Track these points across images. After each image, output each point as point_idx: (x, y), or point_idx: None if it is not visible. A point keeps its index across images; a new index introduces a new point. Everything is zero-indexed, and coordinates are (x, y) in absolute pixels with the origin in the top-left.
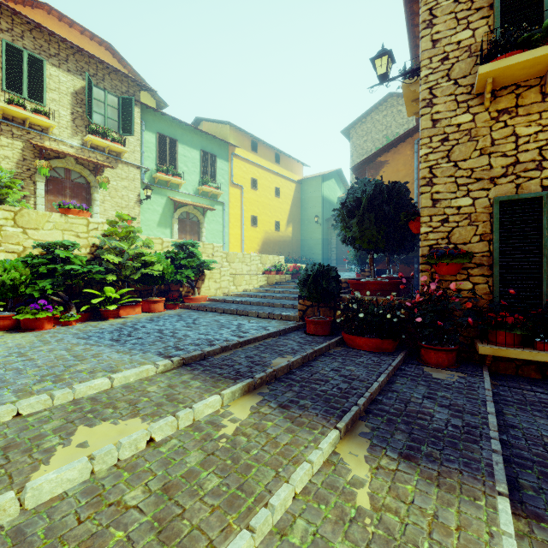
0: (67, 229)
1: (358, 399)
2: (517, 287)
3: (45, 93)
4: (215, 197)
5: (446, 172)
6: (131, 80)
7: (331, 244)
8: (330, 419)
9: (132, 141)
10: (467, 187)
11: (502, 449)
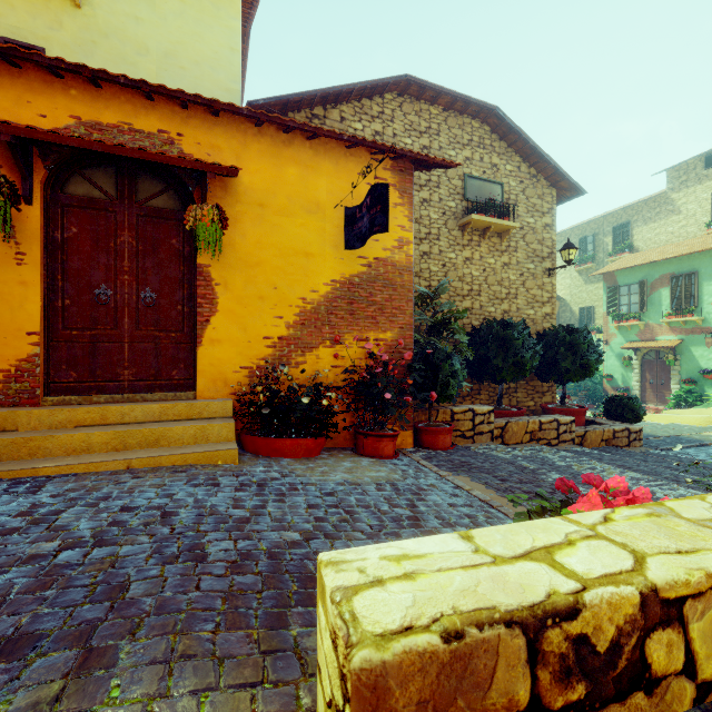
0: None
1: None
2: None
3: None
4: None
5: None
6: None
7: None
8: None
9: None
10: None
11: None
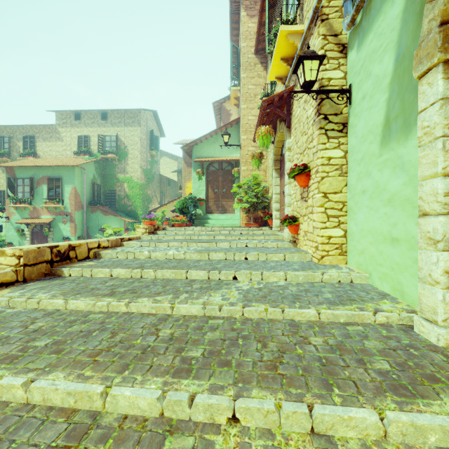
0: None
1: None
2: None
3: None
4: None
5: None
6: None
7: None
8: None
9: None
10: None
11: None
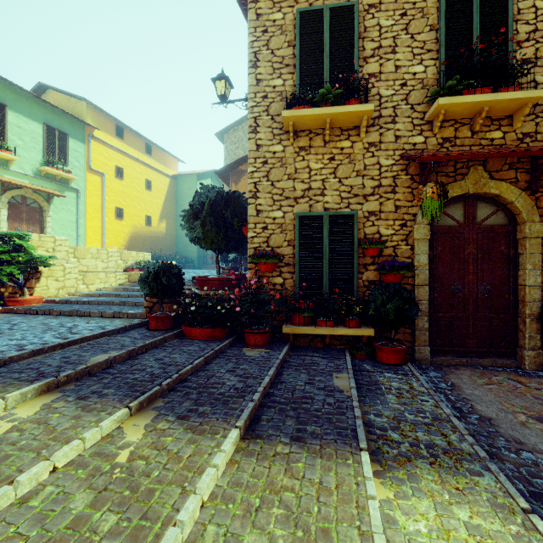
0: None
1: (164, 380)
2: (310, 281)
3: None
4: (65, 182)
5: (266, 189)
6: None
7: None
8: (125, 401)
9: None
10: (280, 202)
11: (264, 399)
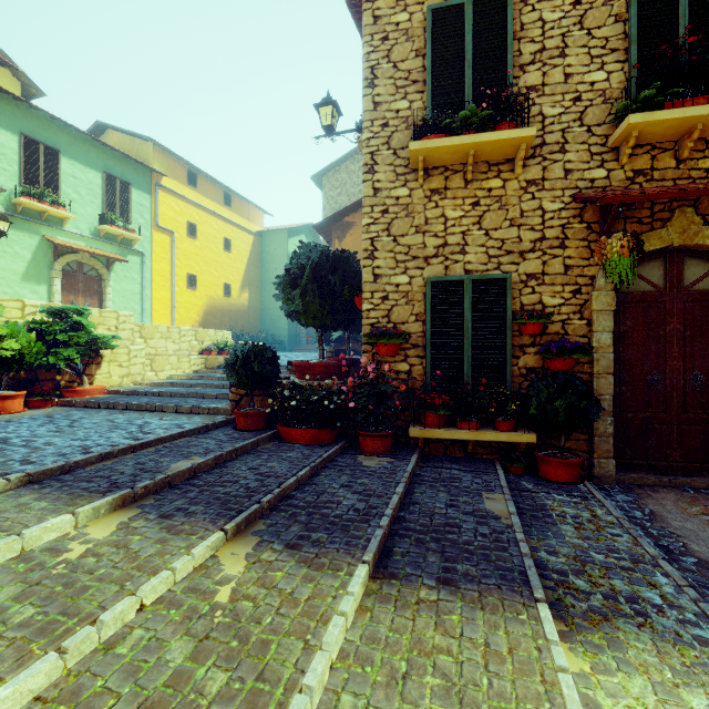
0: None
1: (263, 496)
2: (445, 368)
3: None
4: (128, 243)
5: (386, 246)
6: None
7: None
8: (219, 522)
9: None
10: (405, 264)
11: (394, 525)
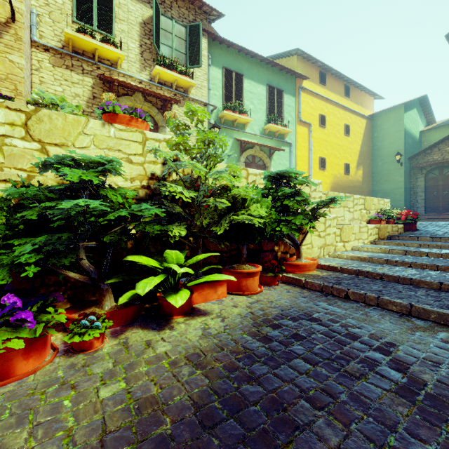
0: (112, 148)
1: None
2: None
3: (114, 24)
4: (281, 137)
5: None
6: (198, 7)
7: (416, 187)
8: None
9: (199, 76)
10: None
11: None
